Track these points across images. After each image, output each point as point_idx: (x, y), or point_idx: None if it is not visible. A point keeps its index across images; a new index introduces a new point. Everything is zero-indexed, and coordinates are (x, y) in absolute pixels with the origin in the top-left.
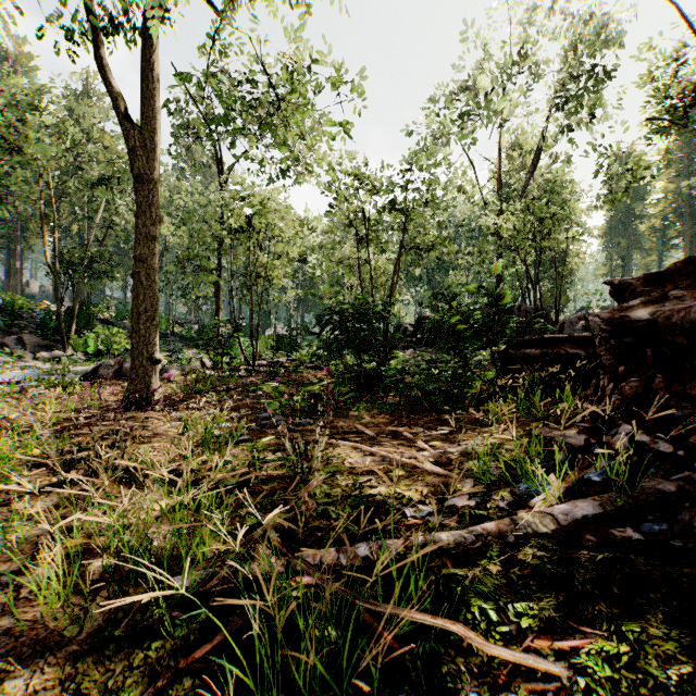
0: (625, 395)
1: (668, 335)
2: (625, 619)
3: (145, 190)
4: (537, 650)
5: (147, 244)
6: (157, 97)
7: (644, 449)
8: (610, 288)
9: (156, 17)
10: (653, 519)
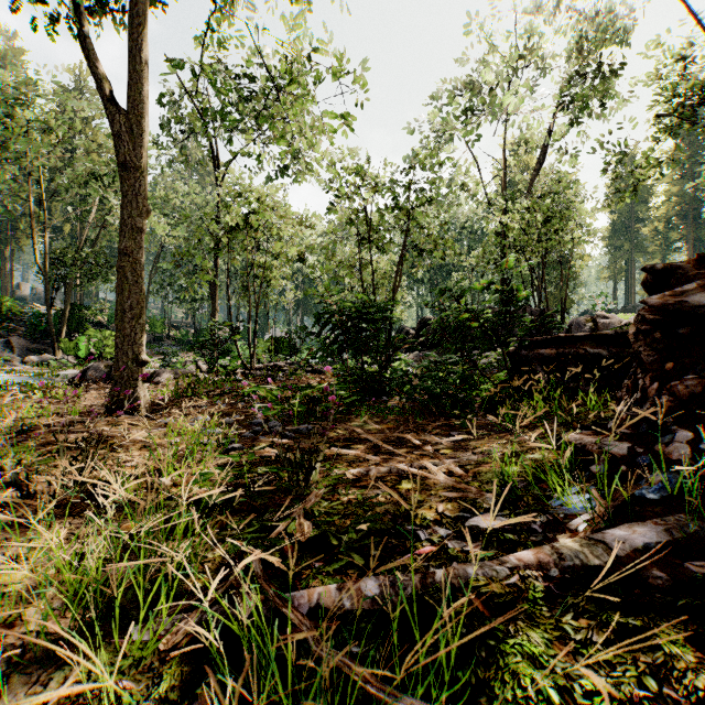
0: (678, 395)
1: None
2: None
3: (130, 178)
4: None
5: (132, 236)
6: (143, 78)
7: None
8: (645, 277)
9: None
10: None
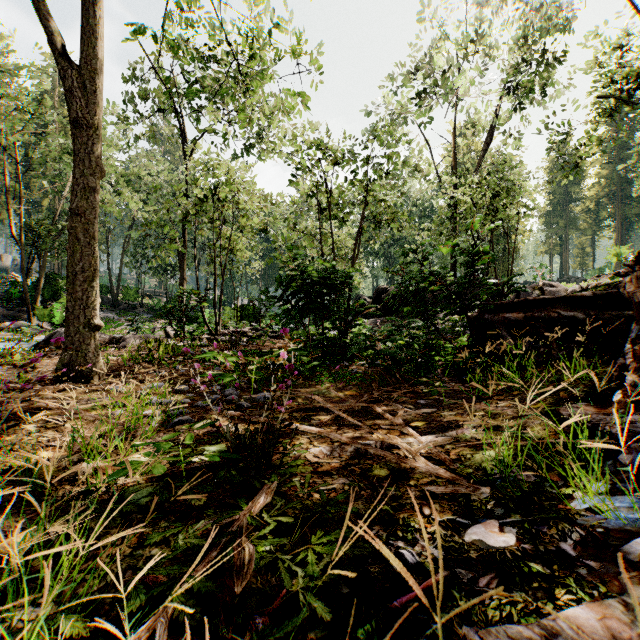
0: None
1: None
2: None
3: (82, 136)
4: None
5: (84, 195)
6: (97, 33)
7: None
8: None
9: None
10: None
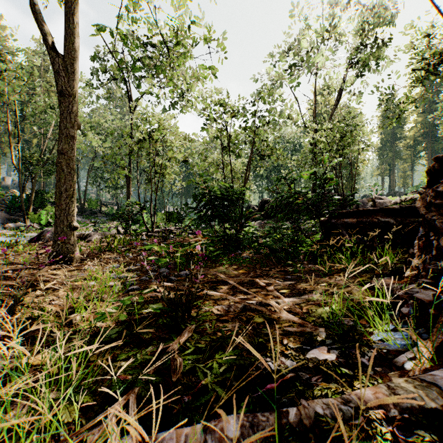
0: None
1: None
2: None
3: (65, 102)
4: None
5: (67, 141)
6: (75, 33)
7: None
8: (431, 165)
9: None
10: None
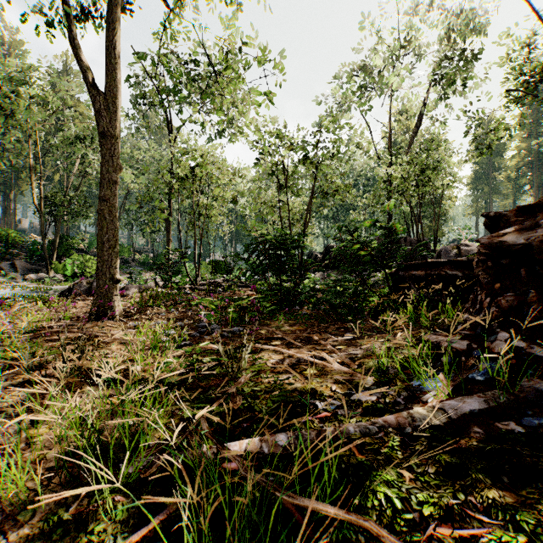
0: (502, 307)
1: (541, 256)
2: (518, 508)
3: (108, 144)
4: (440, 538)
5: (109, 187)
6: (117, 69)
7: (521, 353)
8: (485, 220)
9: (116, 6)
10: (532, 414)
